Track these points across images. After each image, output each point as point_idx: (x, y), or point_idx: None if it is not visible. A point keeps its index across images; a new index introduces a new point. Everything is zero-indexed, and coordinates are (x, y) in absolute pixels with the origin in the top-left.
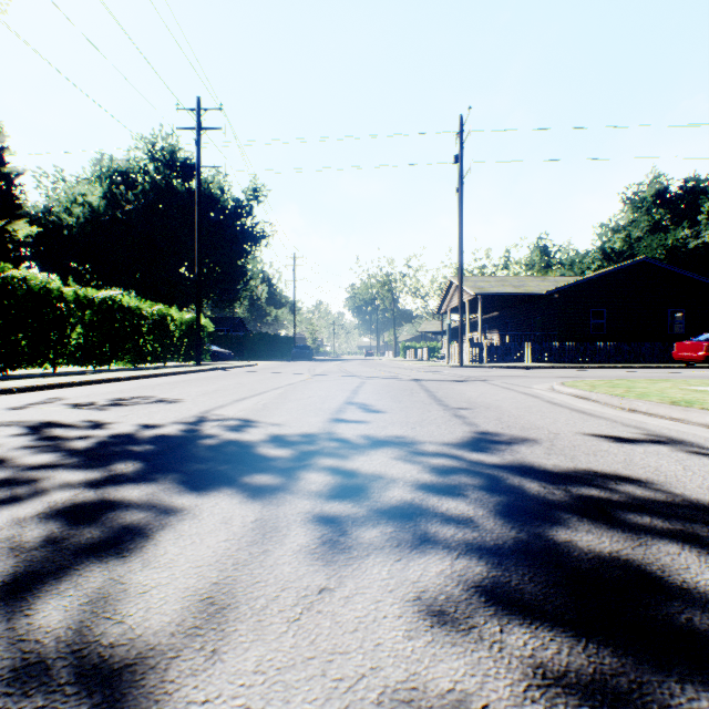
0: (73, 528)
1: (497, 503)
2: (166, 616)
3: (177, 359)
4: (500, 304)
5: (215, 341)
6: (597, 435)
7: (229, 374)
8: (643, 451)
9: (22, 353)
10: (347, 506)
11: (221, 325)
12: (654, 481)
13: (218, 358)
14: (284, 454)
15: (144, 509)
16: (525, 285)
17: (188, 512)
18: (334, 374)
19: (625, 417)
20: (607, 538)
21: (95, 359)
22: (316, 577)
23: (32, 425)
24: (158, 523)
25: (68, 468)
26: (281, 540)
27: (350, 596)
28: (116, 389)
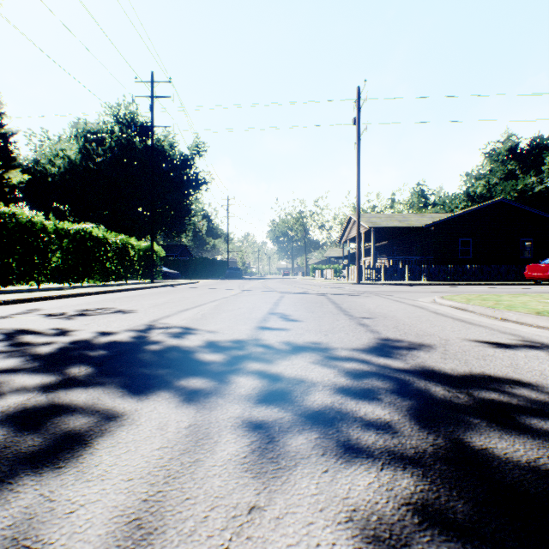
0: (17, 435)
1: (410, 407)
2: (89, 545)
3: (136, 278)
4: (388, 235)
5: (166, 264)
6: (481, 341)
7: (176, 290)
8: (524, 356)
9: (12, 273)
10: (273, 411)
11: (170, 251)
12: (543, 384)
13: (168, 277)
14: (217, 359)
15: (88, 413)
16: (408, 220)
17: (128, 417)
18: (258, 290)
19: (499, 325)
20: (521, 446)
21: (71, 278)
22: (245, 493)
23: (8, 333)
24: (98, 429)
25: (28, 372)
26: (212, 448)
27: (280, 517)
28: (85, 302)
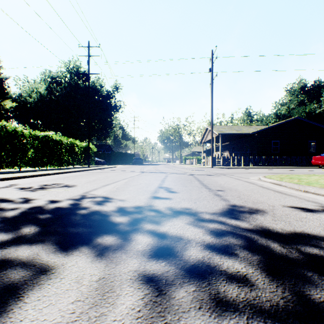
0: None
1: (259, 261)
2: None
3: (79, 164)
4: (229, 138)
5: (97, 156)
6: (296, 207)
7: (103, 172)
8: None
9: (3, 162)
10: (161, 265)
11: (100, 148)
12: None
13: (99, 163)
14: (124, 221)
15: (26, 268)
16: (241, 129)
17: (55, 271)
18: (152, 172)
19: (304, 195)
20: None
21: (39, 164)
22: None
23: None
24: (31, 283)
25: None
26: (114, 301)
27: None
28: (46, 179)
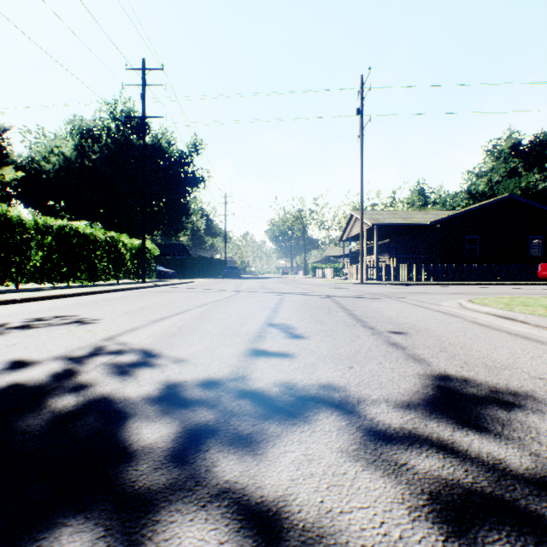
0: None
1: None
2: None
3: (128, 277)
4: (391, 232)
5: (162, 263)
6: None
7: (166, 291)
8: None
9: None
10: None
11: (168, 250)
12: None
13: (164, 276)
14: (161, 441)
15: None
16: (412, 217)
17: None
18: (256, 291)
19: None
20: None
21: (54, 277)
22: None
23: None
24: None
25: None
26: None
27: None
28: (50, 306)
